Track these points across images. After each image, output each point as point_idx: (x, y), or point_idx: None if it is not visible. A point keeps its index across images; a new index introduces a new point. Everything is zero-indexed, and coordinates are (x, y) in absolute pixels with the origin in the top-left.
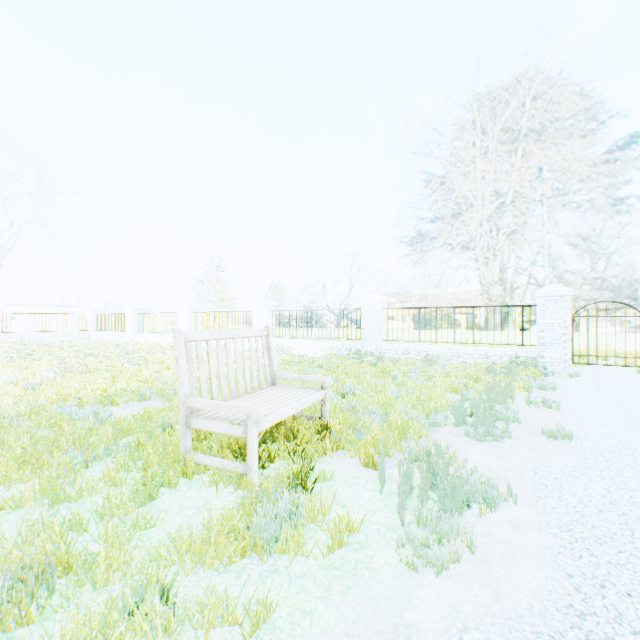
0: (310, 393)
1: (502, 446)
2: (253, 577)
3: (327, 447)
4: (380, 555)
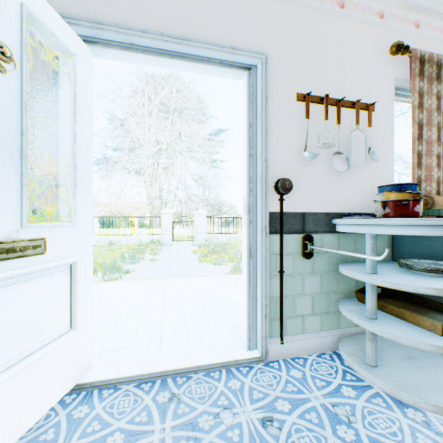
0: None
1: (136, 264)
2: None
3: None
4: None
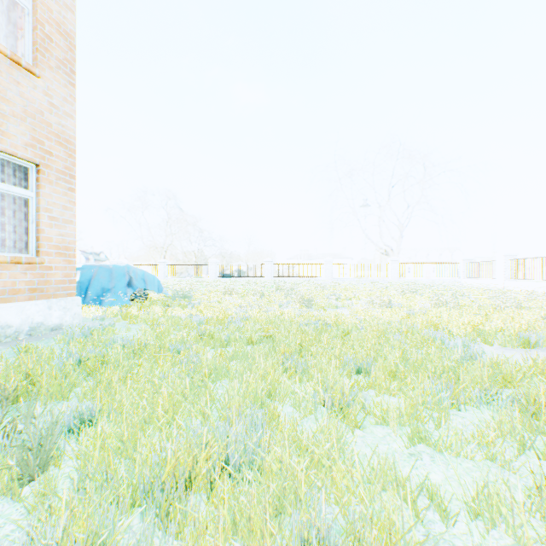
0: None
1: None
2: None
3: None
4: None
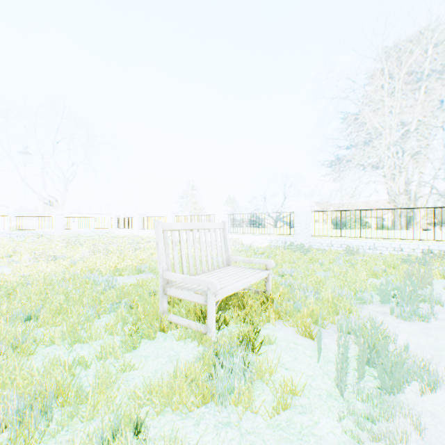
0: (256, 272)
1: (429, 326)
2: (209, 427)
3: (270, 316)
4: (323, 422)
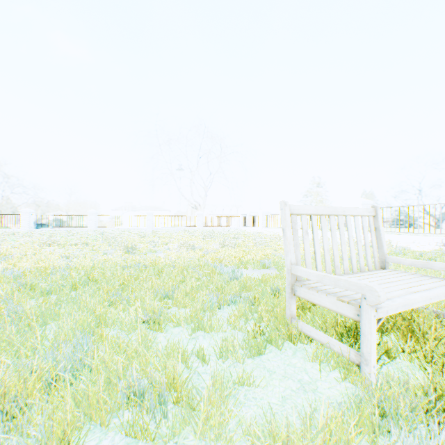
0: (443, 283)
1: None
2: None
3: None
4: None
